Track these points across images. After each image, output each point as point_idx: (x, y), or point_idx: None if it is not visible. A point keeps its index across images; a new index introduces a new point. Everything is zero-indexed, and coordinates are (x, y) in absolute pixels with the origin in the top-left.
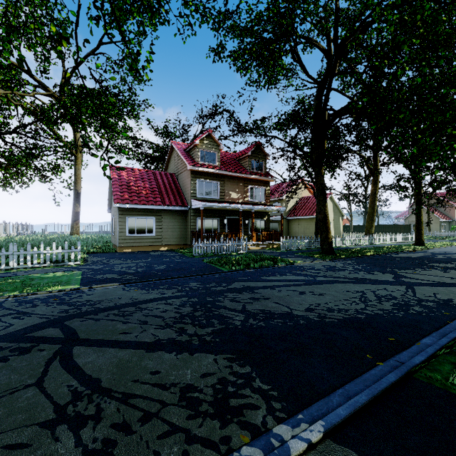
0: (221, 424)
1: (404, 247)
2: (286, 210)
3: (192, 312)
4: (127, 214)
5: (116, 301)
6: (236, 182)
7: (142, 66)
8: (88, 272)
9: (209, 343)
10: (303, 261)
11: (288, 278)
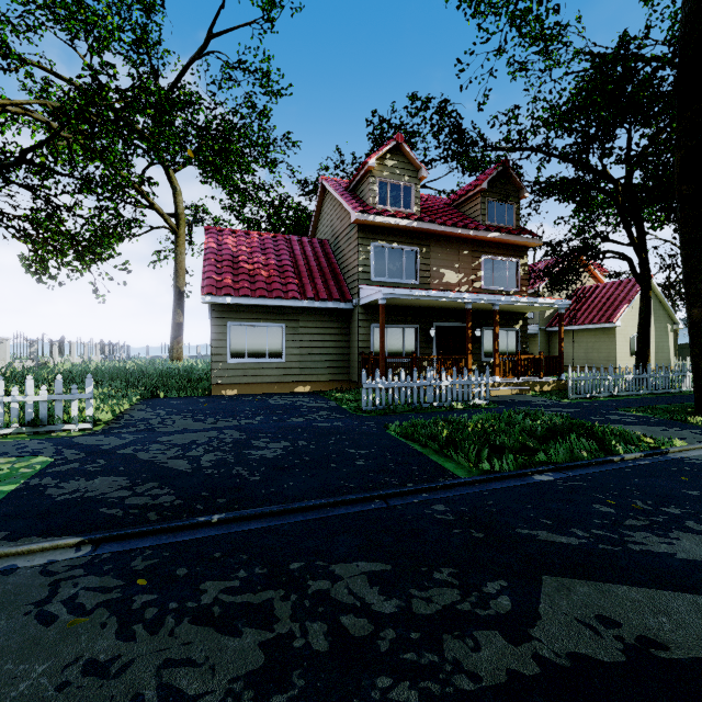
0: None
1: None
2: (545, 314)
3: None
4: (230, 318)
5: None
6: (454, 249)
7: None
8: (65, 464)
9: None
10: (681, 438)
11: None
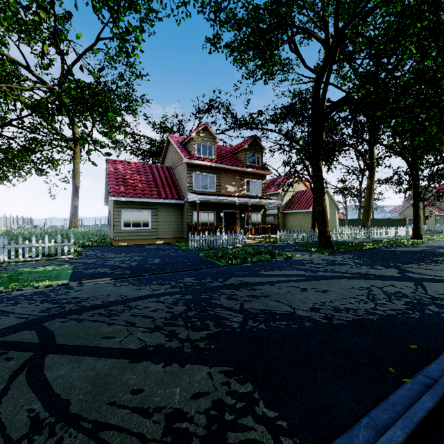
0: None
1: (402, 241)
2: (282, 204)
3: (185, 312)
4: (123, 207)
5: (104, 299)
6: (232, 175)
7: (132, 46)
8: (80, 266)
9: (203, 351)
10: (302, 254)
11: (288, 273)
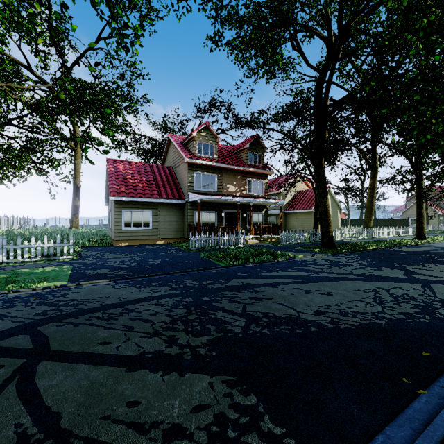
0: None
1: (406, 241)
2: (284, 204)
3: (185, 315)
4: (124, 207)
5: (102, 301)
6: (233, 175)
7: (131, 41)
8: (79, 267)
9: (204, 358)
10: (304, 255)
11: (291, 275)
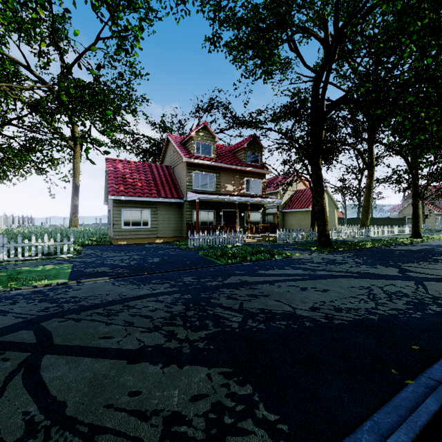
0: None
1: (401, 240)
2: (281, 203)
3: (184, 311)
4: (123, 206)
5: (103, 298)
6: (231, 174)
7: (131, 44)
8: (79, 265)
9: (202, 352)
10: (301, 253)
11: (287, 272)
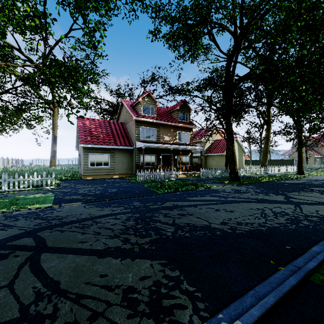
0: (155, 323)
1: (290, 176)
2: (204, 149)
3: (134, 225)
4: (89, 152)
5: (78, 216)
6: (168, 129)
7: (98, 40)
8: (59, 194)
9: (147, 251)
10: (217, 185)
11: (207, 199)
